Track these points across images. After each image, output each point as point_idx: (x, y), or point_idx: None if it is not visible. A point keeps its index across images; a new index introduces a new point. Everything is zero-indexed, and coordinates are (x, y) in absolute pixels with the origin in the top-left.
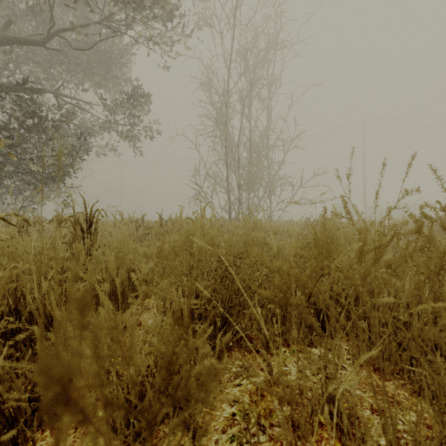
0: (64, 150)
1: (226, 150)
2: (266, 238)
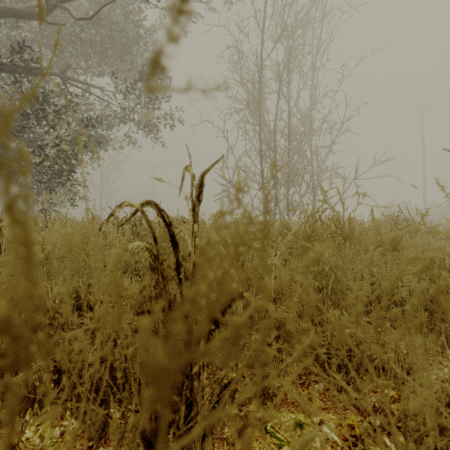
0: (66, 138)
1: (260, 135)
2: None
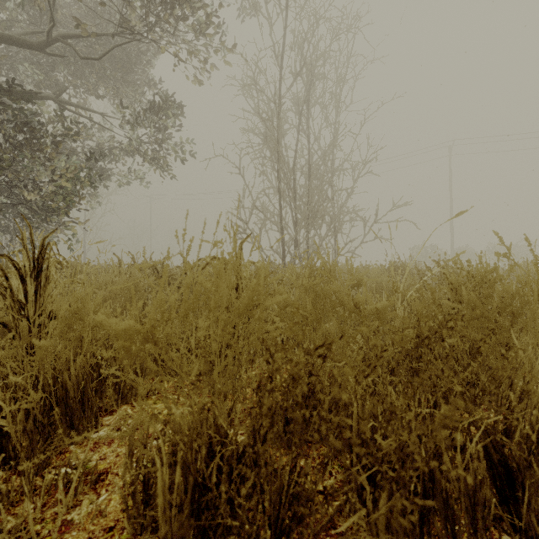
0: (65, 172)
1: (279, 174)
2: (357, 297)
